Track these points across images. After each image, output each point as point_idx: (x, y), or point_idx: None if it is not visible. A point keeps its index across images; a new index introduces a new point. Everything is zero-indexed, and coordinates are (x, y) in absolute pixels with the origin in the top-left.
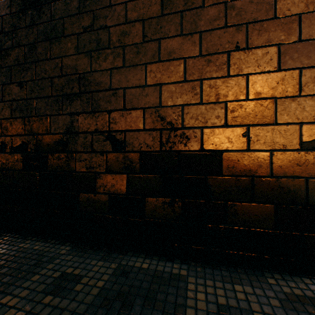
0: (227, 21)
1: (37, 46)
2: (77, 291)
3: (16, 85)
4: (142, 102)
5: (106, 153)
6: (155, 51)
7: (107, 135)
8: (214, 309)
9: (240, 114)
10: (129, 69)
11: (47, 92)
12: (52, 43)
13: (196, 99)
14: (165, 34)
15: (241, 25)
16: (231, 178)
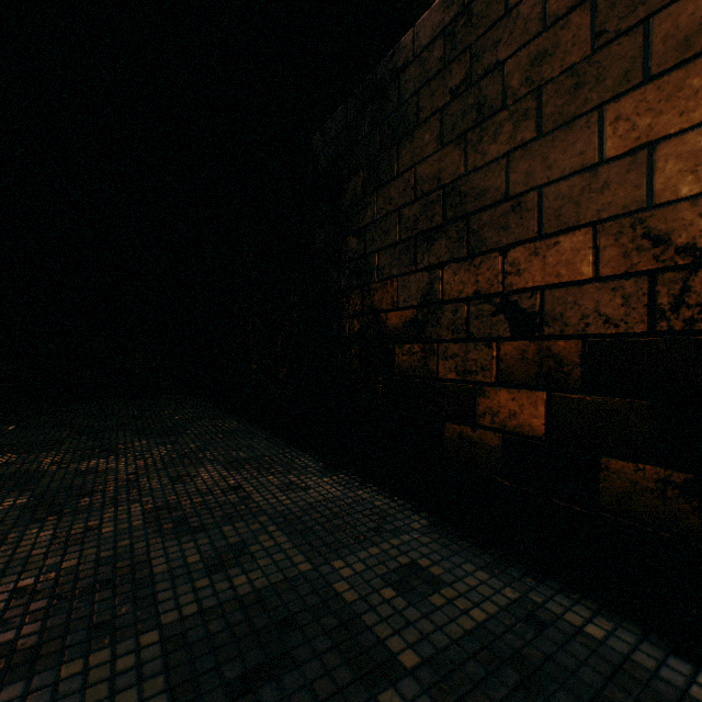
0: None
1: (379, 162)
2: (432, 605)
3: (353, 237)
4: (589, 209)
5: (496, 342)
6: (630, 60)
7: (499, 301)
8: None
9: None
10: (552, 136)
11: (392, 236)
12: (400, 147)
13: None
14: None
15: None
16: None
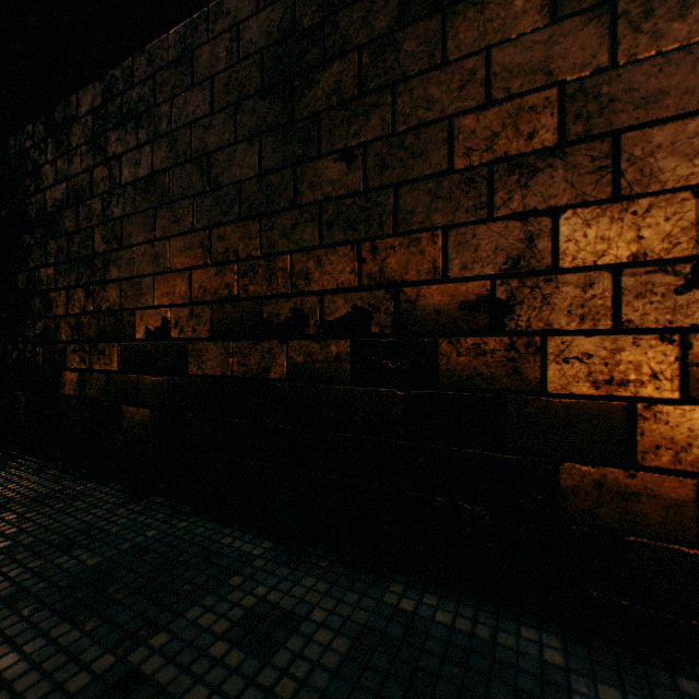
0: None
1: (400, 39)
2: None
3: (333, 160)
4: None
5: (686, 335)
6: None
7: (691, 270)
8: None
9: None
10: None
11: (432, 161)
12: (451, 16)
13: None
14: None
15: None
16: None
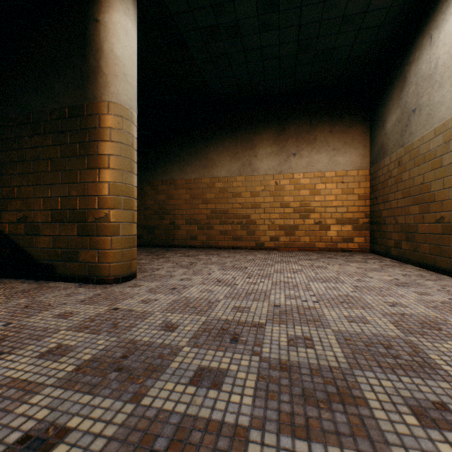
0: None
1: None
2: None
3: None
4: None
5: None
6: None
7: None
8: None
9: None
10: None
11: None
12: None
13: None
14: None
15: None
16: None
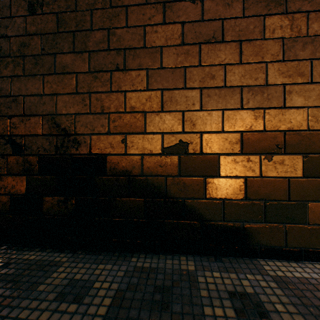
0: (110, 45)
1: None
2: None
3: None
4: (40, 110)
5: (7, 156)
6: (52, 64)
7: (8, 139)
8: (66, 283)
9: (120, 124)
10: (29, 78)
11: None
12: None
13: (86, 110)
14: (60, 49)
15: (121, 50)
16: (113, 177)
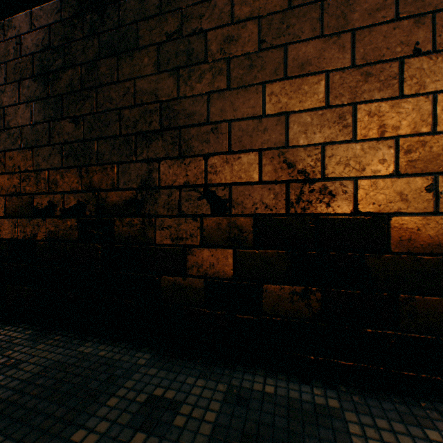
0: (399, 10)
1: (99, 64)
2: (178, 427)
3: (69, 122)
4: (257, 141)
5: (201, 218)
6: (278, 64)
7: (203, 190)
8: None
9: (421, 156)
10: (237, 91)
11: (113, 129)
12: (120, 59)
13: (346, 134)
14: (294, 36)
15: (424, 15)
16: (406, 257)
